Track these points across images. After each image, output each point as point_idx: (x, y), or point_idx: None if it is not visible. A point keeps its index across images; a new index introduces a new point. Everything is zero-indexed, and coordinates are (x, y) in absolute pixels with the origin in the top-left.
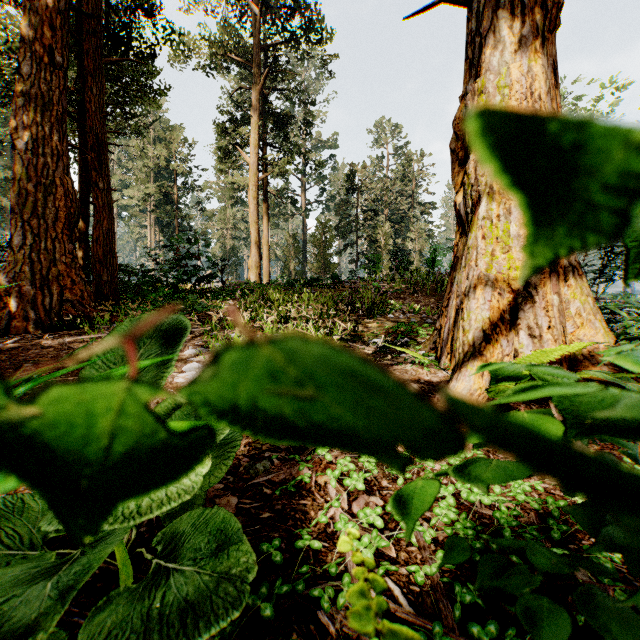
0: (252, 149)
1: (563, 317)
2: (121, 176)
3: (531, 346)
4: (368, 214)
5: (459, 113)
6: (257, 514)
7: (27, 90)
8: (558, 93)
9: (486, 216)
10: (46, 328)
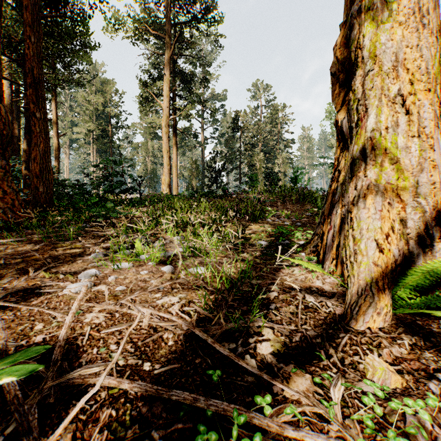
0: (165, 97)
1: None
2: (71, 118)
3: (421, 255)
4: (248, 146)
5: (340, 38)
6: None
7: None
8: (439, 14)
9: (375, 128)
10: None
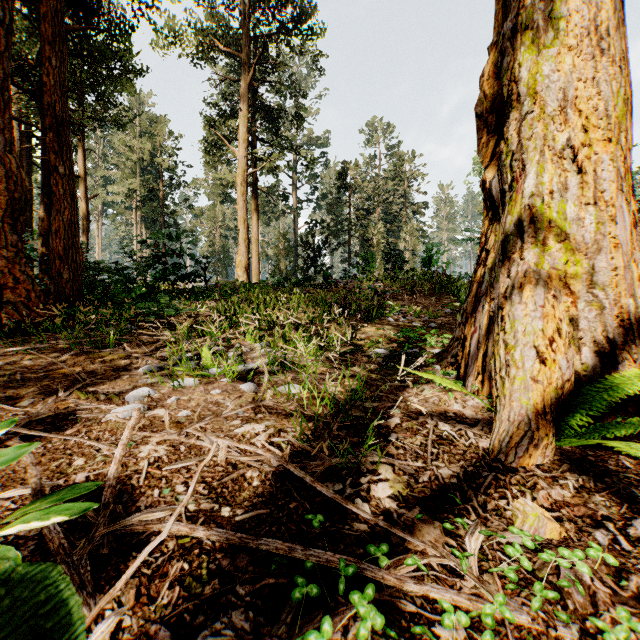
0: (240, 142)
1: (639, 328)
2: (105, 171)
3: (598, 368)
4: (361, 213)
5: (489, 66)
6: None
7: None
8: (624, 33)
9: (535, 192)
10: None
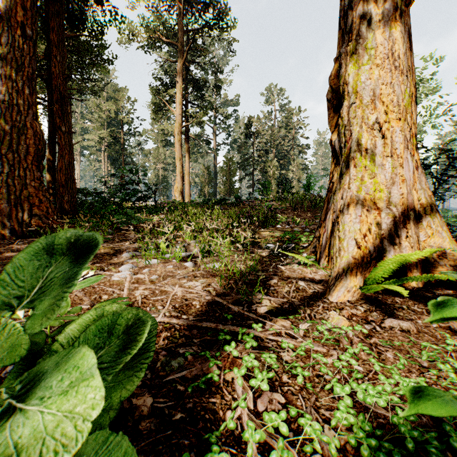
0: (177, 105)
1: (417, 228)
2: (83, 125)
3: (392, 251)
4: (261, 152)
5: (334, 71)
6: (170, 415)
7: (5, 55)
8: (412, 54)
9: (357, 149)
10: (19, 236)
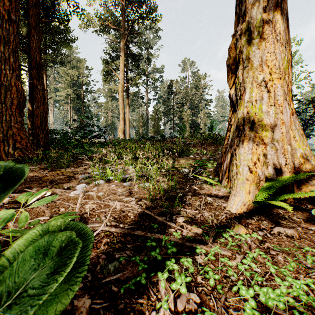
0: (121, 71)
1: (293, 158)
2: (55, 85)
3: (275, 175)
4: (179, 105)
5: (232, 44)
6: None
7: None
8: (288, 32)
9: (249, 100)
10: None
